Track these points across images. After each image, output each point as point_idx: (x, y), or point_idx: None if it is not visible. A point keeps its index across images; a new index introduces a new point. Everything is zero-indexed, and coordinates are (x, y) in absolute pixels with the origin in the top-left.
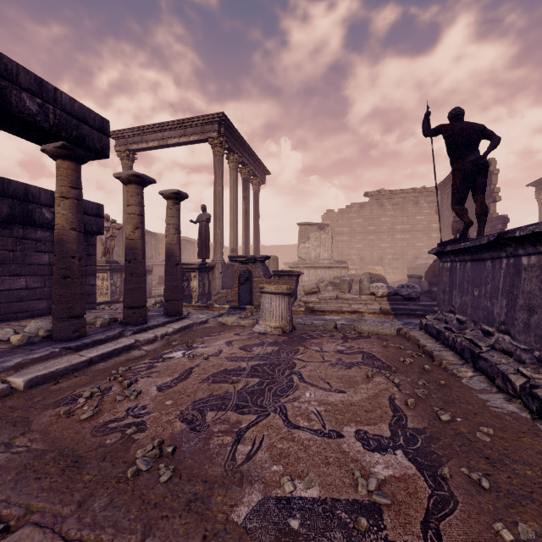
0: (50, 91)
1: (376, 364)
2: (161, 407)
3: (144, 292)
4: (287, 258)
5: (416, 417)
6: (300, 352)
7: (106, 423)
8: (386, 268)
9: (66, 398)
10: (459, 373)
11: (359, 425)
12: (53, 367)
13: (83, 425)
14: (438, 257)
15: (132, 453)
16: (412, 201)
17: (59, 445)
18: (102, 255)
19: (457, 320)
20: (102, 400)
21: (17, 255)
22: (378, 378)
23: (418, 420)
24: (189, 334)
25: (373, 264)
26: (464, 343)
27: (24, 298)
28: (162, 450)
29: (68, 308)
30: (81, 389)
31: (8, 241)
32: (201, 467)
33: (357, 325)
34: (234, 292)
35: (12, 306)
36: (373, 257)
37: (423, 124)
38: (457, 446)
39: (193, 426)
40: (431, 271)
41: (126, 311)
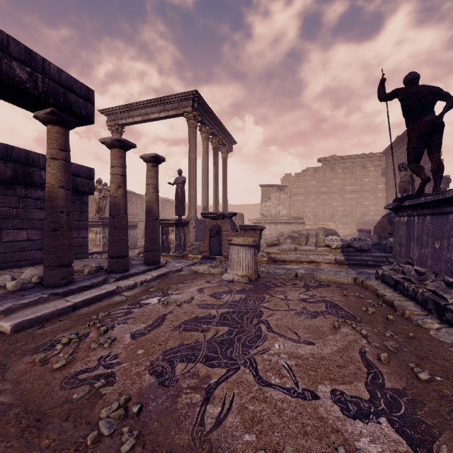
0: (39, 62)
1: (340, 313)
2: (132, 357)
3: (126, 244)
4: (251, 215)
5: (392, 375)
6: (266, 300)
7: (76, 374)
8: (337, 223)
9: (46, 343)
10: (424, 324)
11: (334, 384)
12: (40, 312)
13: (54, 375)
14: (393, 211)
15: (97, 411)
16: (360, 166)
17: (27, 398)
18: (96, 212)
19: (416, 271)
20: (78, 348)
21: (20, 211)
22: (344, 329)
23: (395, 378)
24: (165, 281)
25: (325, 220)
26: (426, 294)
27: (26, 248)
28: (127, 410)
29: (57, 258)
30: (62, 335)
31: (12, 200)
32: (167, 432)
33: (316, 274)
34: (205, 244)
35: (15, 255)
36: (326, 214)
37: (378, 89)
38: (446, 413)
39: (162, 380)
40: (380, 226)
41: (110, 260)
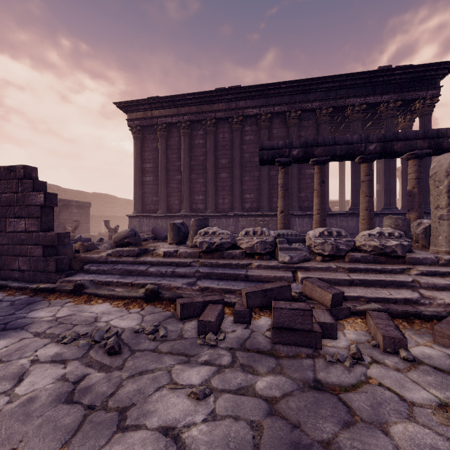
0: None
1: None
2: None
3: None
4: None
5: None
6: None
7: None
8: None
9: None
10: None
11: None
12: None
13: None
14: None
15: None
16: None
17: None
18: None
19: None
20: None
21: None
22: None
23: None
24: None
25: None
26: None
27: None
28: None
29: None
30: None
31: None
32: None
33: None
34: None
35: None
36: None
37: None
38: None
39: None
40: None
41: None
